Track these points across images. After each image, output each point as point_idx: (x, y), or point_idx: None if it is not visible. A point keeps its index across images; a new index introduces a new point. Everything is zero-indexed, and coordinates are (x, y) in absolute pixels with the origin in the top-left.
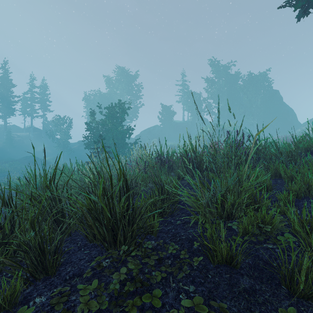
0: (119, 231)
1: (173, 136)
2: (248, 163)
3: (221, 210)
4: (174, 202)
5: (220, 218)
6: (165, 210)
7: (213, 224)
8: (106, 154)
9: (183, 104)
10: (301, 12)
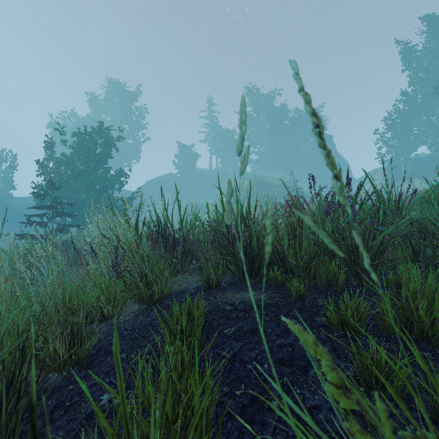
0: None
1: (195, 191)
2: None
3: None
4: None
5: None
6: None
7: None
8: None
9: (210, 145)
10: None
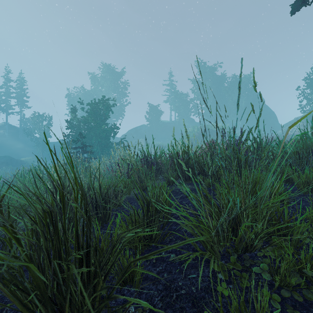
0: (67, 301)
1: (160, 136)
2: (273, 169)
3: (232, 236)
4: (165, 224)
5: (234, 251)
6: (153, 237)
7: (231, 270)
8: (80, 154)
9: (170, 104)
10: (296, 4)
